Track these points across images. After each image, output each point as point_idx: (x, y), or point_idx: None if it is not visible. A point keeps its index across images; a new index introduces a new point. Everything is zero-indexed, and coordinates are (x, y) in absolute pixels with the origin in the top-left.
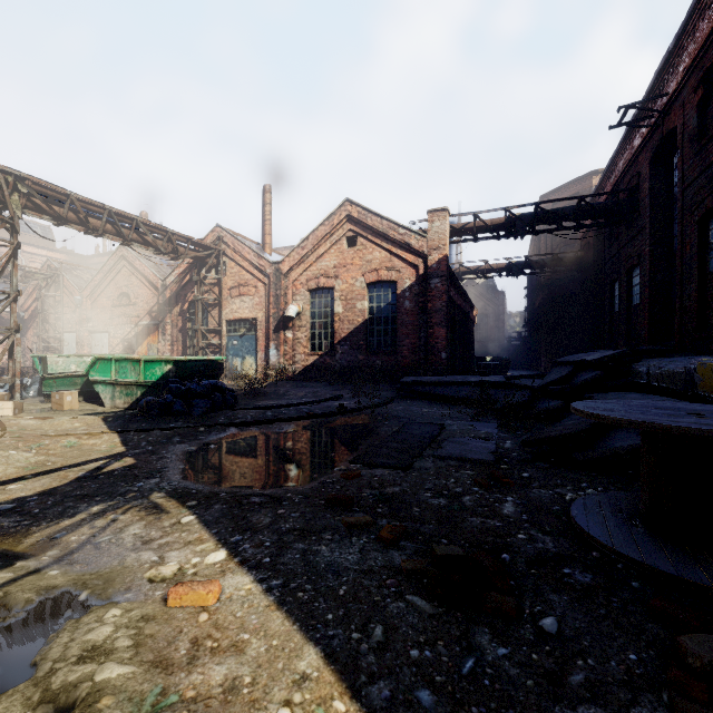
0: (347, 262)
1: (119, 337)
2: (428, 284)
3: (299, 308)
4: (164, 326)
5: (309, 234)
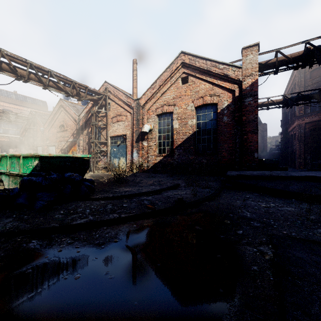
0: (181, 94)
1: (60, 148)
2: (242, 102)
3: (150, 126)
4: (79, 141)
5: (157, 79)
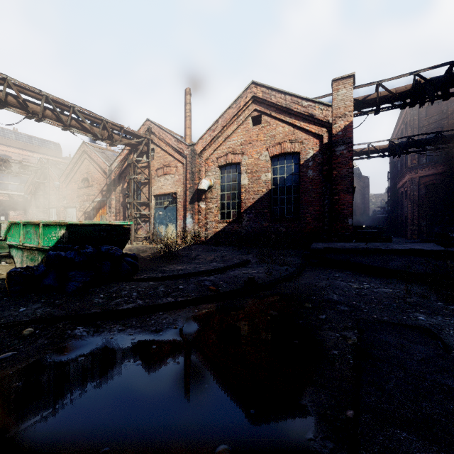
0: (252, 139)
1: (82, 210)
2: (333, 152)
3: (210, 182)
4: (110, 202)
5: (218, 117)
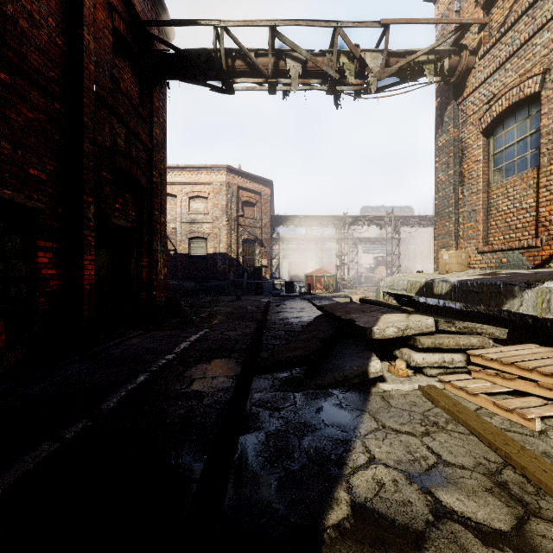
0: None
1: None
2: None
3: None
4: None
5: None
